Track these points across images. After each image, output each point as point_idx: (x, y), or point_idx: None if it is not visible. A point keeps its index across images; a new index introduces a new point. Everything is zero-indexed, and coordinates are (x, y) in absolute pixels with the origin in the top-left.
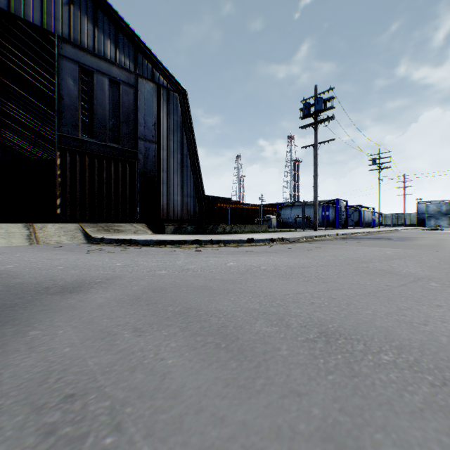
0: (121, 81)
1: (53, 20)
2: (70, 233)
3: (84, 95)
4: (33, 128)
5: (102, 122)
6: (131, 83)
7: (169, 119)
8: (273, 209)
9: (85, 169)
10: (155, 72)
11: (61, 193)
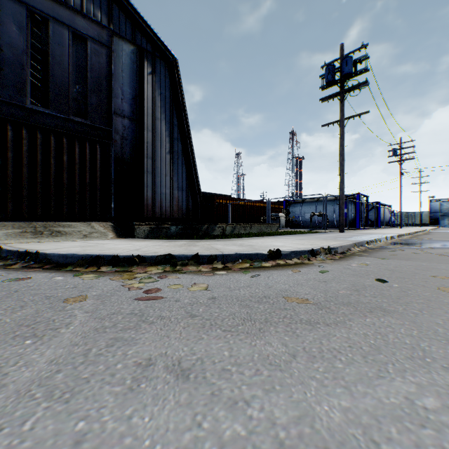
0: (89, 36)
1: None
2: None
3: None
4: None
5: (61, 88)
6: (104, 41)
7: (154, 93)
8: (278, 207)
9: (36, 148)
10: (136, 32)
11: None
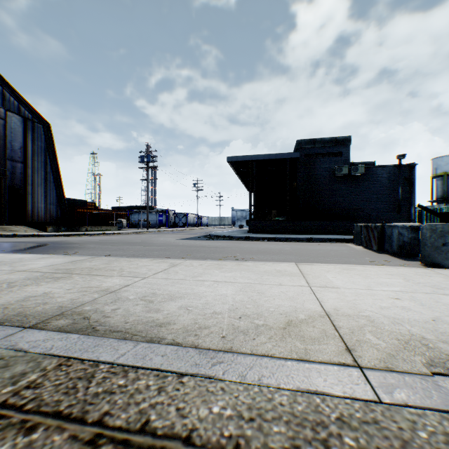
0: None
1: None
2: None
3: None
4: None
5: None
6: (1, 116)
7: (34, 144)
8: (126, 214)
9: None
10: (22, 108)
11: None
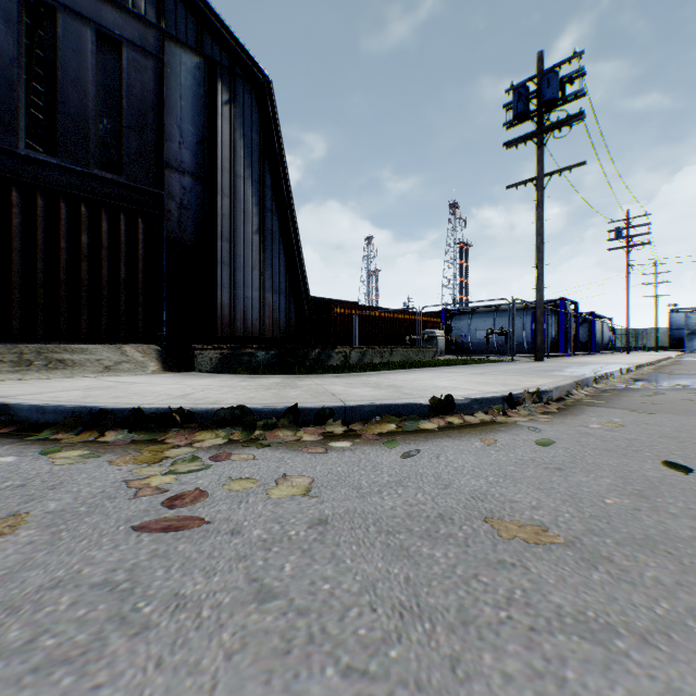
0: (125, 39)
1: None
2: None
3: None
4: None
5: (78, 123)
6: (150, 47)
7: (234, 135)
8: (433, 320)
9: (35, 222)
10: (203, 34)
11: None
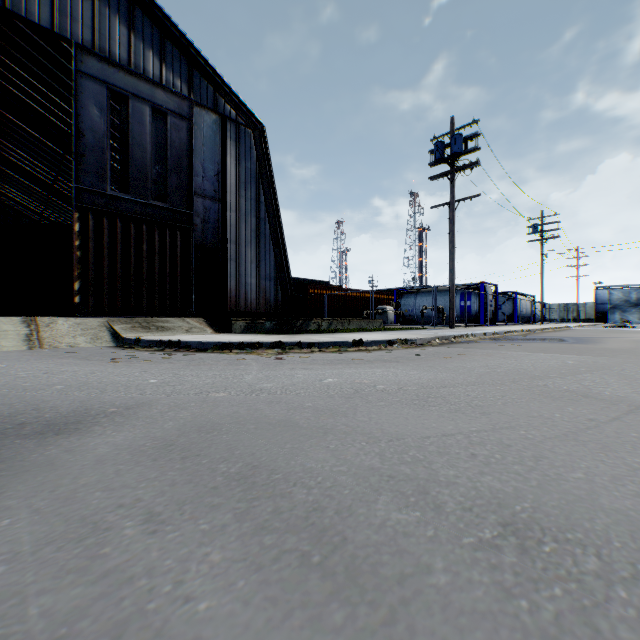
0: (169, 110)
1: (68, 21)
2: (91, 332)
3: (116, 133)
4: (44, 181)
5: (141, 170)
6: (184, 113)
7: (239, 167)
8: (389, 298)
9: (116, 238)
10: (218, 98)
11: (81, 274)
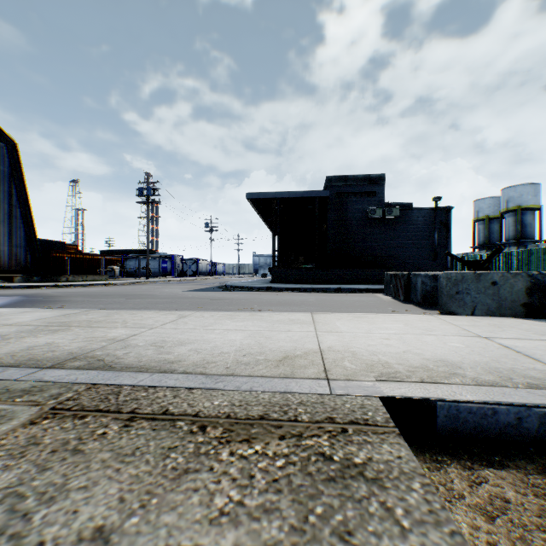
0: None
1: None
2: None
3: None
4: None
5: None
6: None
7: None
8: (119, 259)
9: None
10: None
11: None
